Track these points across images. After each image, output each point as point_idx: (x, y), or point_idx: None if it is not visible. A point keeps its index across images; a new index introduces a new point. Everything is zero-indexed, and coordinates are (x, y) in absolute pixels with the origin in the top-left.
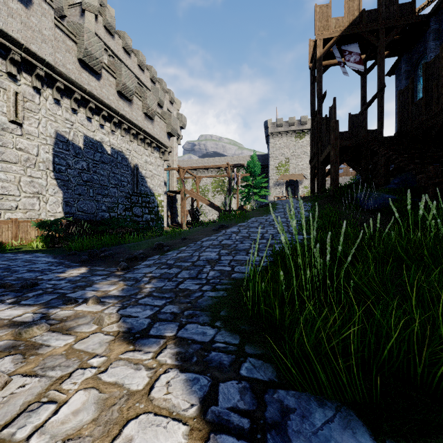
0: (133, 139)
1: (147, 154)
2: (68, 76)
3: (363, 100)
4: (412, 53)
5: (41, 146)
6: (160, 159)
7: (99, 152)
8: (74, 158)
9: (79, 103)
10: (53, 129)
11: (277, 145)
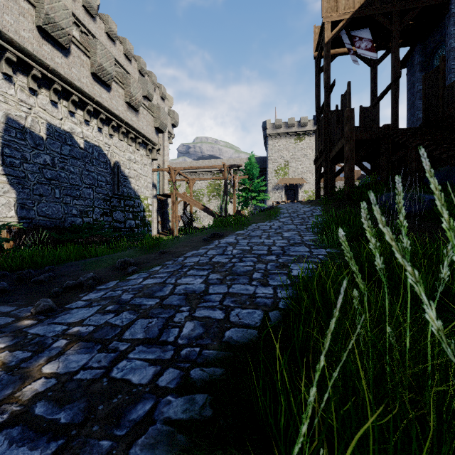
0: (113, 132)
1: (130, 151)
2: (22, 46)
3: (373, 93)
4: (427, 42)
5: None
6: (147, 157)
7: (68, 145)
8: (33, 150)
9: (40, 83)
10: (2, 112)
11: (276, 147)
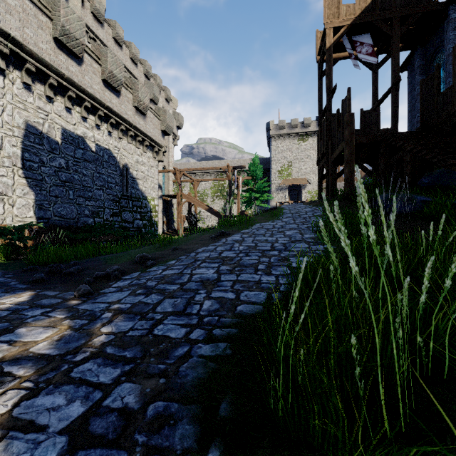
0: (122, 136)
1: (138, 153)
2: (40, 57)
3: (374, 96)
4: (427, 46)
5: (5, 138)
6: (154, 159)
7: (81, 149)
8: (49, 154)
9: (55, 90)
10: (22, 119)
11: (279, 147)
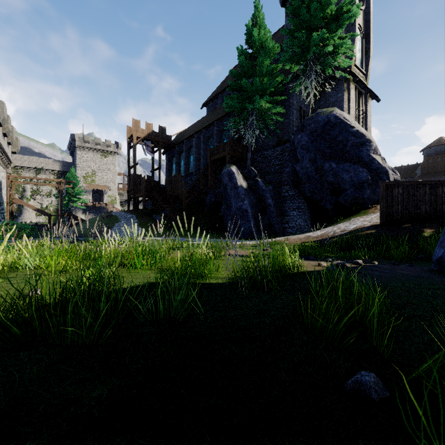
0: (1, 162)
1: (2, 171)
2: None
3: (152, 166)
4: (171, 152)
5: None
6: (5, 172)
7: None
8: None
9: None
10: None
11: (84, 157)
